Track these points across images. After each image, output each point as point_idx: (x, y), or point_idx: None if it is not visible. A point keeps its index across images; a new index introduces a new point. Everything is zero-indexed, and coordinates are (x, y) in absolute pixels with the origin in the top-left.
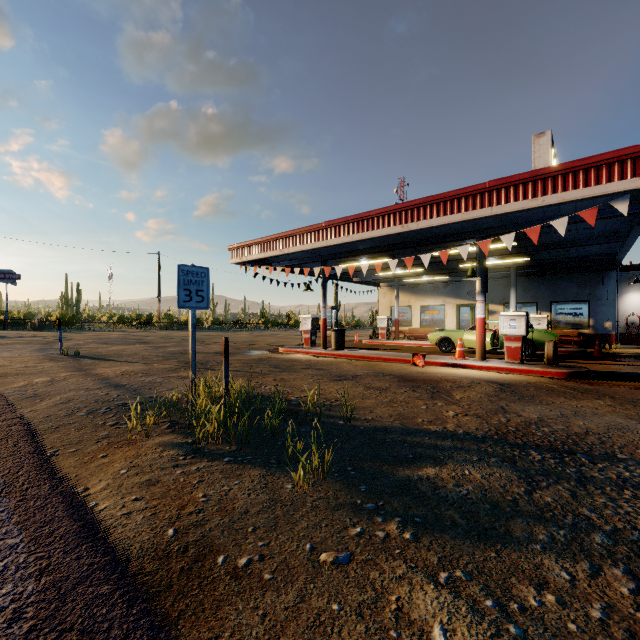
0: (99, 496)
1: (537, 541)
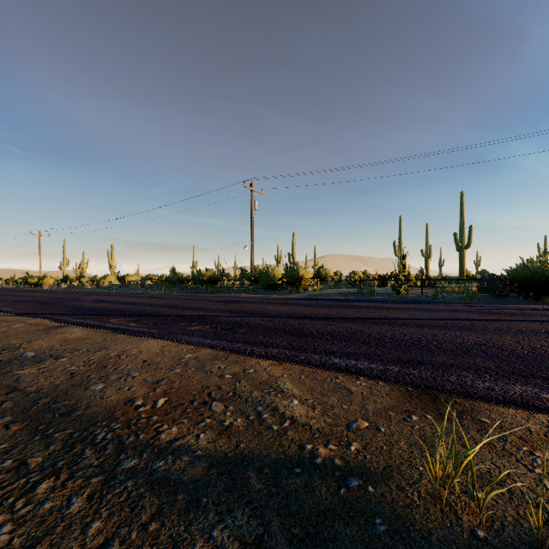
0: None
1: (194, 456)
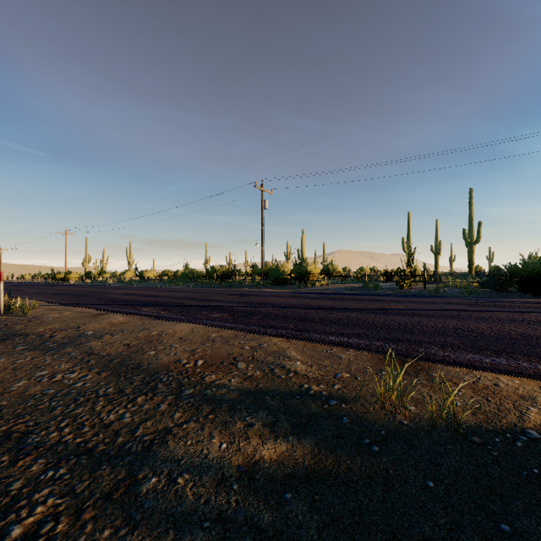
0: (529, 386)
1: (229, 389)
